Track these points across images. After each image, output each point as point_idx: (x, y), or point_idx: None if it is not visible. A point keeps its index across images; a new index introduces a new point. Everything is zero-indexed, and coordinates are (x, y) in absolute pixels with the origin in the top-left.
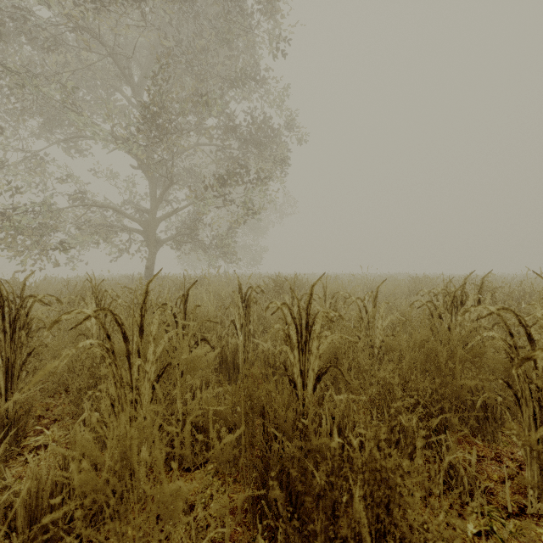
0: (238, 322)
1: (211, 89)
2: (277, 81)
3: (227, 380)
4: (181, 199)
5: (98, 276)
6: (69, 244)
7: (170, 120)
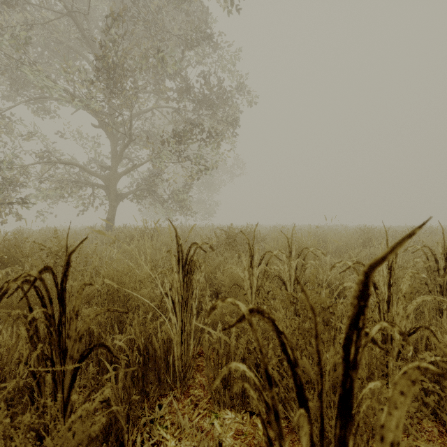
0: (176, 294)
1: (169, 58)
2: (229, 45)
3: (157, 385)
4: (141, 158)
5: (71, 227)
6: (37, 198)
7: (125, 75)
